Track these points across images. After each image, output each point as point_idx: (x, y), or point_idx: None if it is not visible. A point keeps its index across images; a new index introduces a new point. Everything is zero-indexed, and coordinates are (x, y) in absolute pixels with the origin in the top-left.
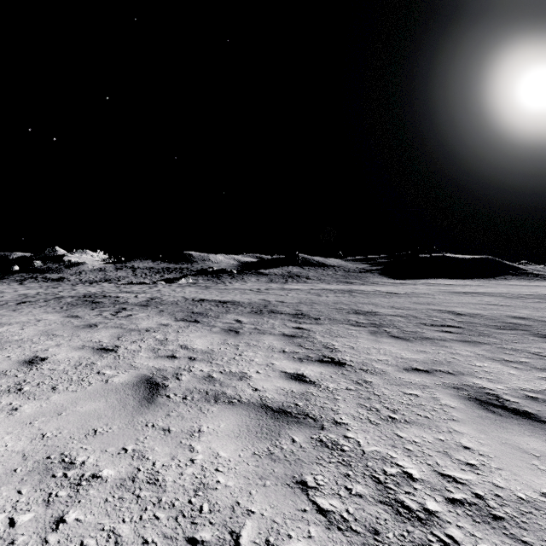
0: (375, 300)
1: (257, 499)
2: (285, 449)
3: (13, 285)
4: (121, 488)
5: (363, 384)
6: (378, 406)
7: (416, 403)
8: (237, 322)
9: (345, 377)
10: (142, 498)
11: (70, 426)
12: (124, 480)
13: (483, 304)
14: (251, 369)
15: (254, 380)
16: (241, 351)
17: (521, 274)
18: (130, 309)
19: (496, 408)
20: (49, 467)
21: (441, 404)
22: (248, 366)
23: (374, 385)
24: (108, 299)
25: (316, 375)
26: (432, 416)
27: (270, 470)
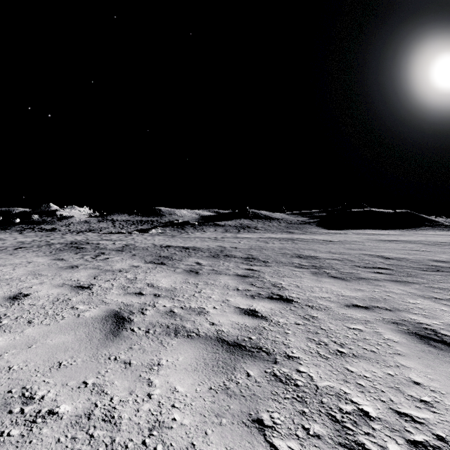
0: (314, 247)
1: (212, 440)
2: (240, 383)
3: (14, 234)
4: (75, 426)
5: (309, 319)
6: (326, 340)
7: (361, 338)
8: (197, 265)
9: (293, 312)
10: (95, 438)
11: (37, 358)
12: (79, 417)
13: (406, 249)
14: (208, 305)
15: (211, 315)
16: (200, 289)
17: (436, 225)
18: (108, 253)
19: (437, 342)
20: (7, 402)
21: (384, 339)
22: (206, 302)
23: (320, 320)
24: (90, 246)
25: (266, 311)
26: (377, 350)
27: (226, 407)
